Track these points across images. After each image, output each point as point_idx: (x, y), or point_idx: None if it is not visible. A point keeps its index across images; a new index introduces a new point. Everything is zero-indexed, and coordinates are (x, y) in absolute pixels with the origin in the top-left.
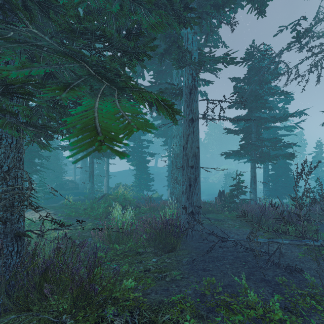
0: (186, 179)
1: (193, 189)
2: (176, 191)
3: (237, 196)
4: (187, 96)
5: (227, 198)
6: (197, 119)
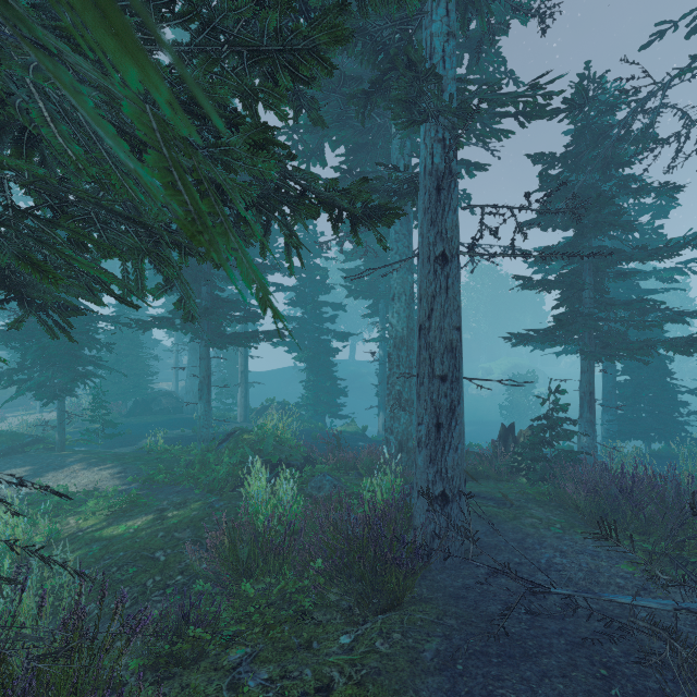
0: (428, 409)
1: (446, 436)
2: (400, 425)
3: (551, 445)
4: (429, 197)
5: (523, 446)
6: (455, 256)
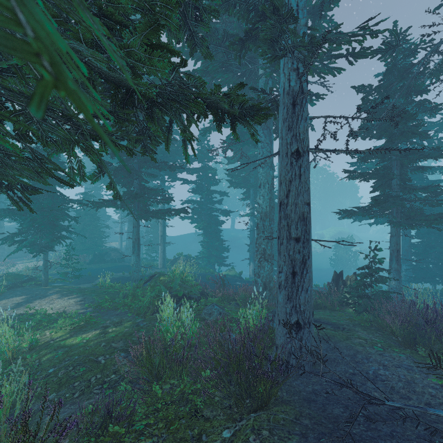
0: (286, 262)
1: (300, 281)
2: (264, 271)
3: (371, 287)
4: (287, 110)
5: (351, 287)
6: (306, 152)
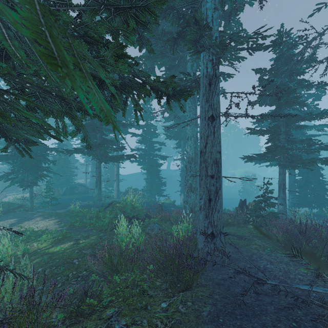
0: (205, 192)
1: (214, 205)
2: (191, 199)
3: (264, 209)
4: (205, 88)
5: (251, 210)
6: (218, 117)
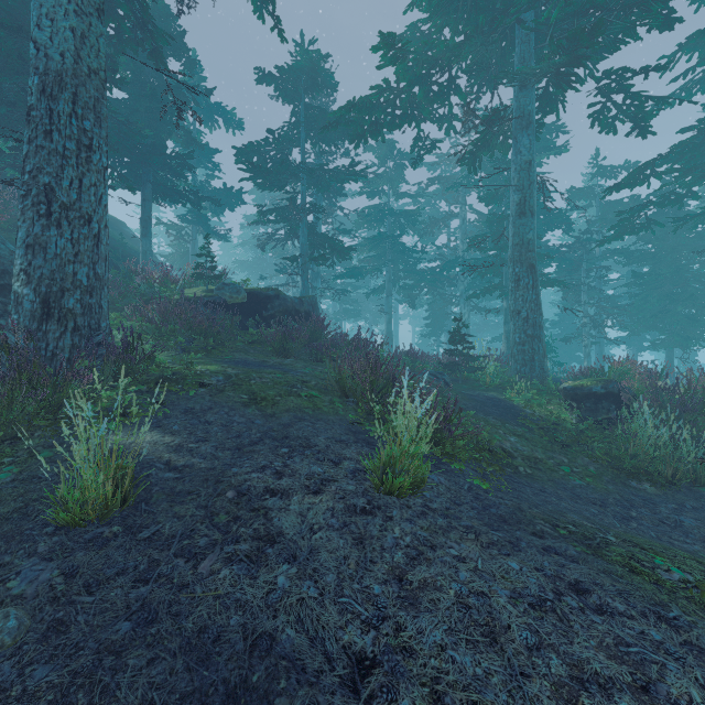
0: None
1: None
2: None
3: None
4: None
5: None
6: None
